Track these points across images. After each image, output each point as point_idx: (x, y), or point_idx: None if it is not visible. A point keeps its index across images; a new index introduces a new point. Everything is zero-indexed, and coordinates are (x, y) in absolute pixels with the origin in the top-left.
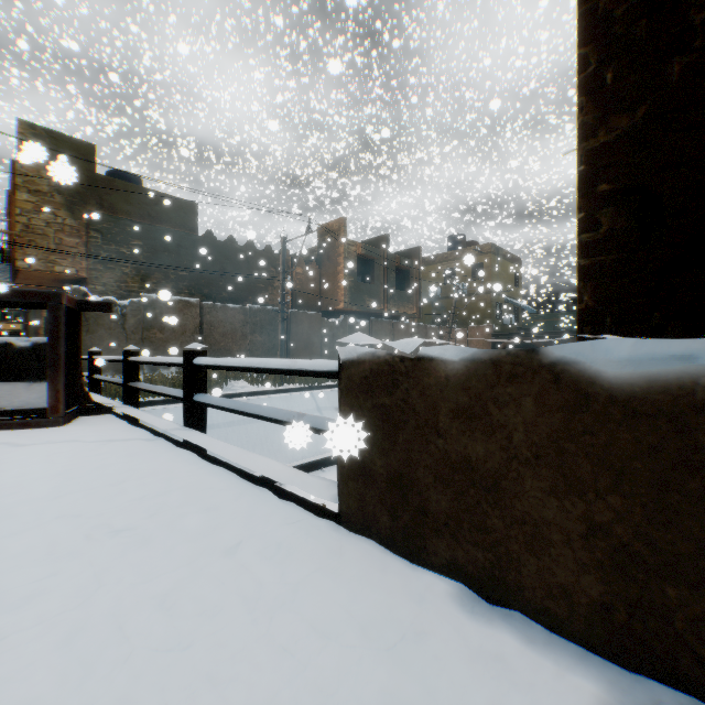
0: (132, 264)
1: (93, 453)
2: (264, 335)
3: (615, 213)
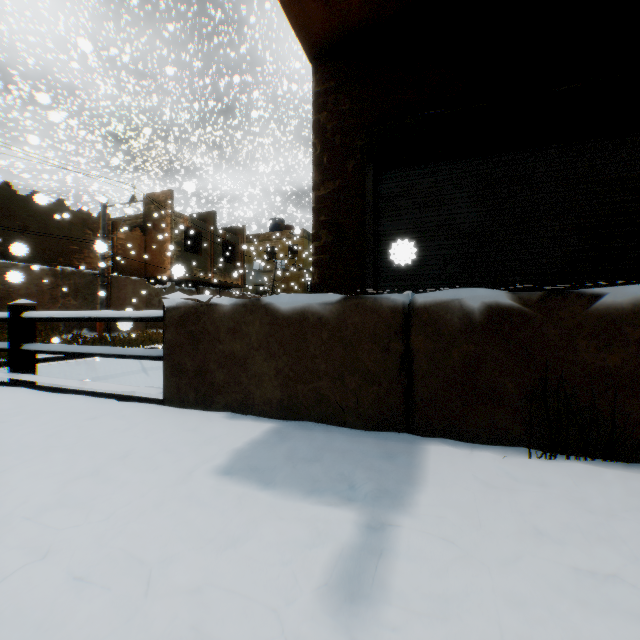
0: None
1: None
2: (81, 299)
3: (328, 233)
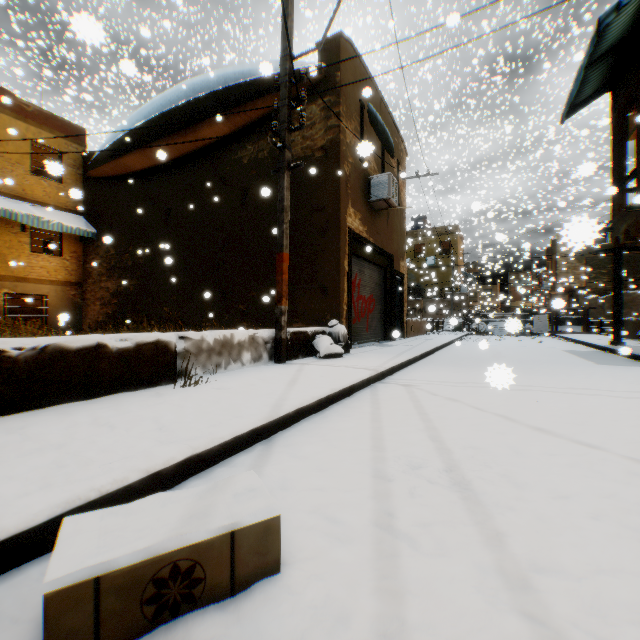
0: (605, 277)
1: (591, 335)
2: None
3: None
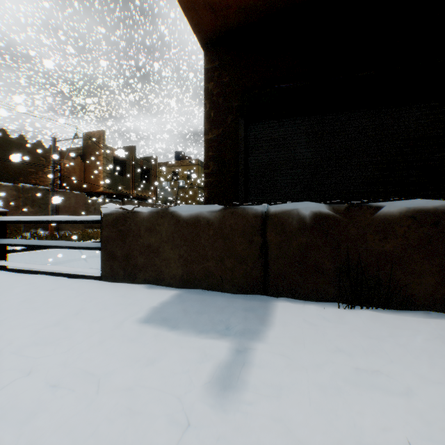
0: None
1: None
2: (37, 207)
3: (214, 164)
